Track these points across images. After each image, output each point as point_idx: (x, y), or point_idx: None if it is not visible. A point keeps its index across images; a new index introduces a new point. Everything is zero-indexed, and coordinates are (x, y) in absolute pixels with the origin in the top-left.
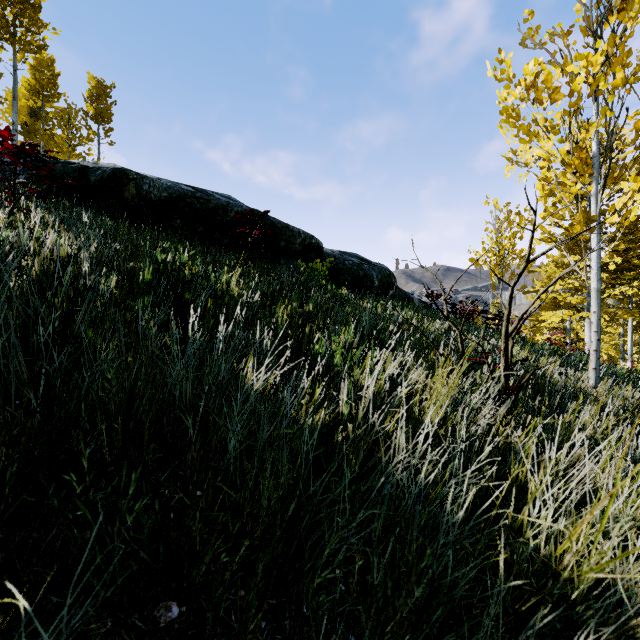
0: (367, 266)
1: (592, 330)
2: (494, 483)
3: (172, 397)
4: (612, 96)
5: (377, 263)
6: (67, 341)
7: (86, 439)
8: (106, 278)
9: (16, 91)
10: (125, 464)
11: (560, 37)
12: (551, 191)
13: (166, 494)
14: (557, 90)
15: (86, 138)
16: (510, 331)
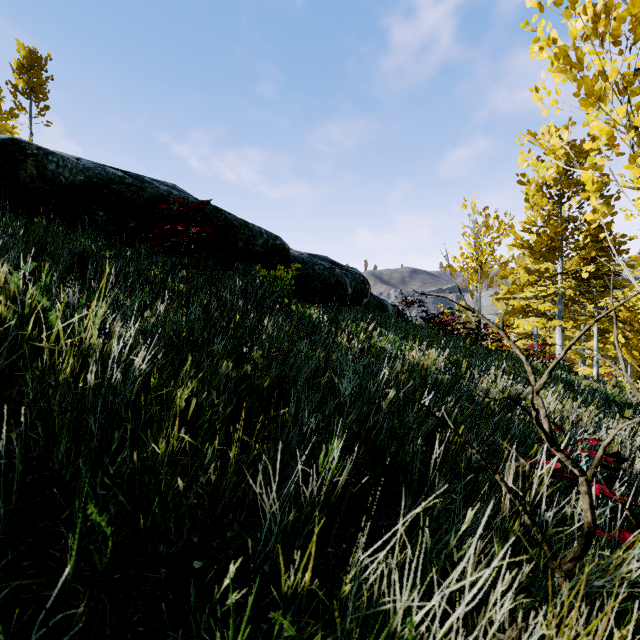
0: (339, 272)
1: None
2: None
3: None
4: None
5: (349, 267)
6: None
7: None
8: None
9: None
10: None
11: None
12: (603, 184)
13: None
14: None
15: (8, 113)
16: None
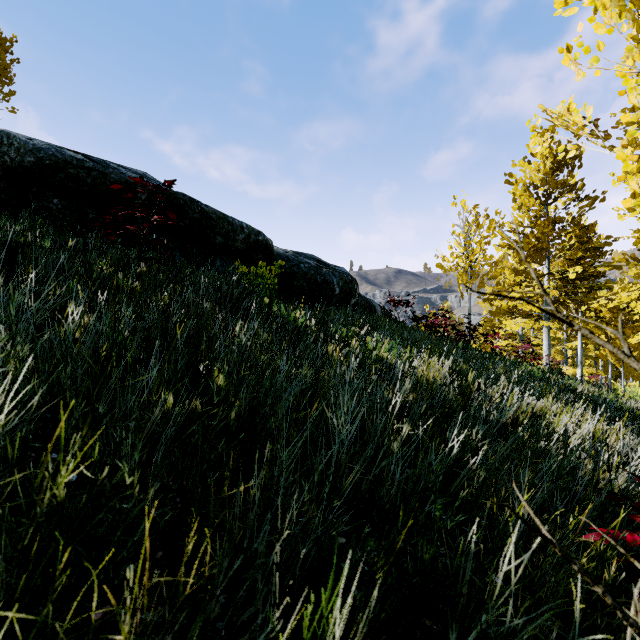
0: (326, 270)
1: None
2: None
3: None
4: None
5: (336, 266)
6: None
7: None
8: None
9: None
10: None
11: None
12: None
13: None
14: None
15: None
16: None
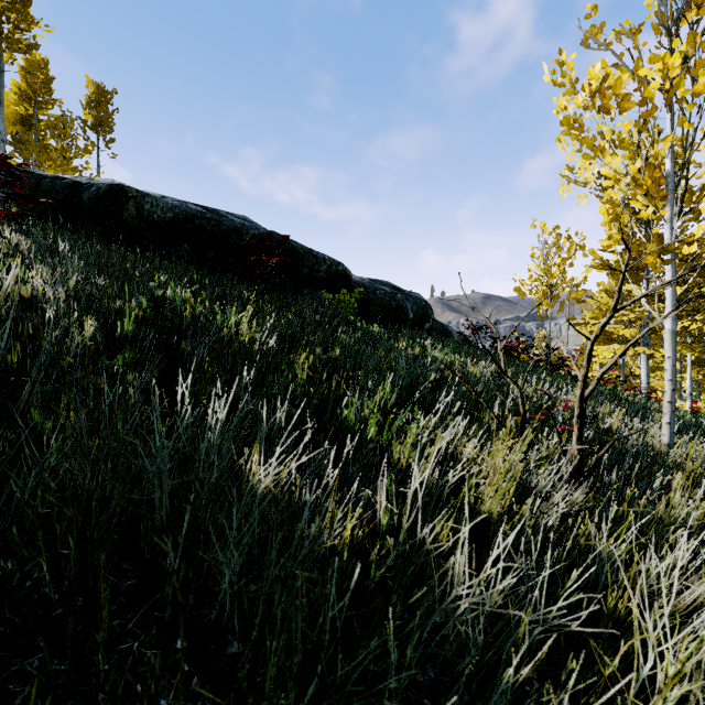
0: (401, 296)
1: (666, 378)
2: (592, 630)
3: (149, 500)
4: (691, 105)
5: (411, 292)
6: (6, 424)
7: (24, 568)
8: (81, 324)
9: (3, 96)
10: (79, 602)
11: (629, 36)
12: (617, 215)
13: (134, 650)
14: (628, 97)
15: (83, 150)
16: (586, 394)
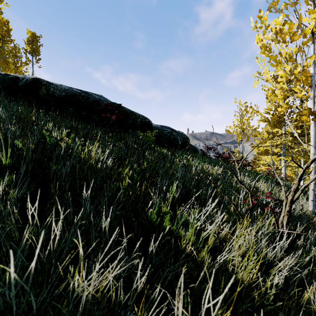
0: (175, 133)
1: (311, 177)
2: None
3: None
4: None
5: (180, 131)
6: None
7: None
8: None
9: None
10: None
11: (292, 5)
12: (285, 95)
13: None
14: (296, 34)
15: (24, 63)
16: (294, 198)
